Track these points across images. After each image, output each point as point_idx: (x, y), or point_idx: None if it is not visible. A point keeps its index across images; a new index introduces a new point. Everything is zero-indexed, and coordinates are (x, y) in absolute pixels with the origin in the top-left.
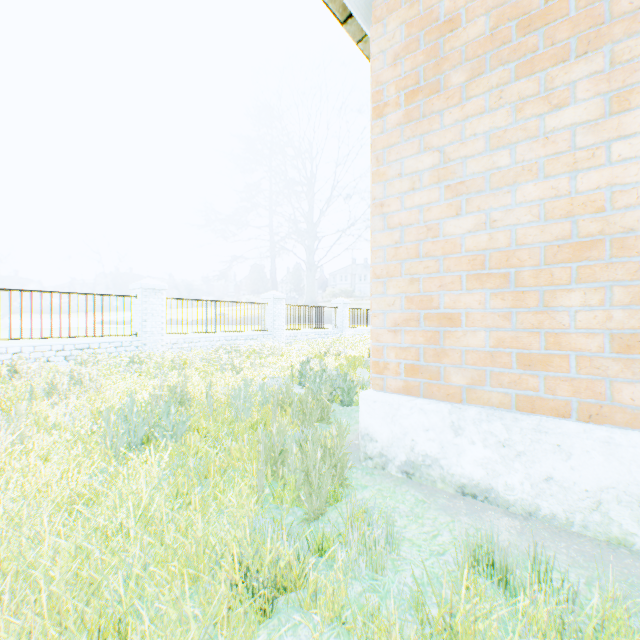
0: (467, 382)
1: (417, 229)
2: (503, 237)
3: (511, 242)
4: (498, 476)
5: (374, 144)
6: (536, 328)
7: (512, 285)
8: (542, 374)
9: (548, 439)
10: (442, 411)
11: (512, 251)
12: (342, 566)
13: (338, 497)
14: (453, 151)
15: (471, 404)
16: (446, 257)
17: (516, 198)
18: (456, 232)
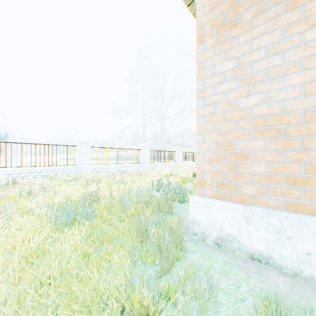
0: (254, 193)
1: (223, 104)
2: (277, 107)
3: (282, 110)
4: (275, 250)
5: (198, 58)
6: (298, 161)
7: (282, 135)
8: (302, 189)
9: (308, 229)
10: (239, 209)
11: (283, 115)
12: (182, 307)
13: (178, 258)
14: (245, 58)
15: (256, 205)
16: (241, 120)
17: (285, 83)
18: (247, 105)
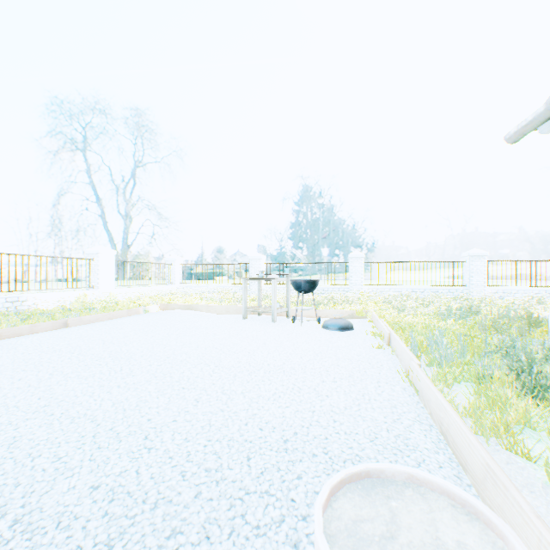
0: None
1: None
2: None
3: None
4: None
5: None
6: None
7: None
8: None
9: None
10: None
11: None
12: None
13: None
14: None
15: None
16: None
17: None
18: None
